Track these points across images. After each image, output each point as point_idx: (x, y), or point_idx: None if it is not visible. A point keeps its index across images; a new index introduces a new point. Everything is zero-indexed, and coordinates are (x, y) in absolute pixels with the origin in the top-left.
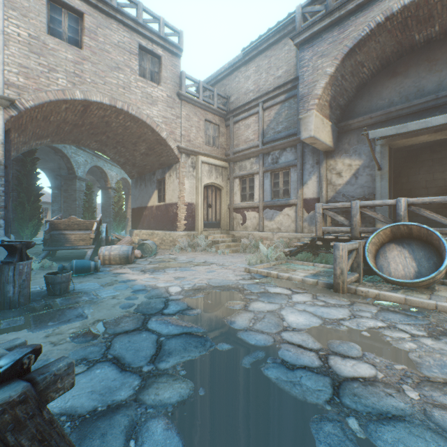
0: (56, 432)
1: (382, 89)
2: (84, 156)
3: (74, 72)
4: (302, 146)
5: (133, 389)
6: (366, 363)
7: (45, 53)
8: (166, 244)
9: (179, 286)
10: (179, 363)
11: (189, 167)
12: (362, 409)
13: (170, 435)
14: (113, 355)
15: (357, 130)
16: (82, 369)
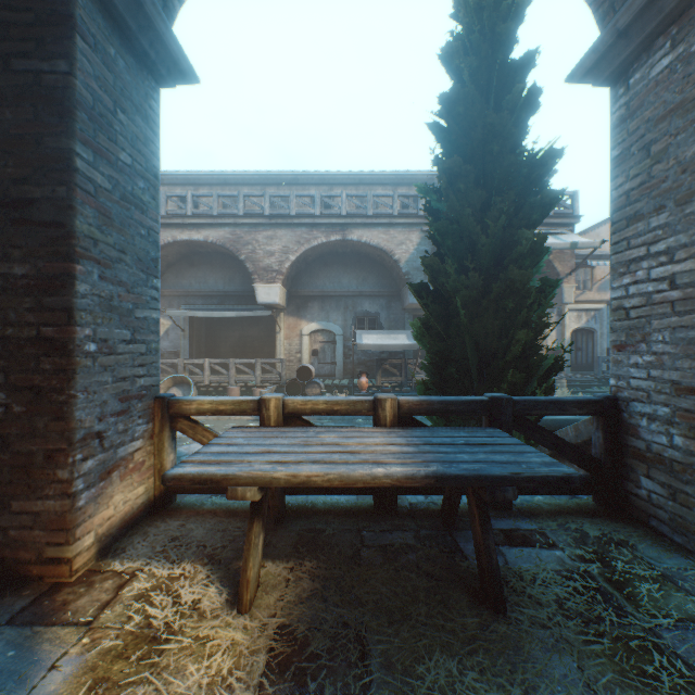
0: None
1: (186, 272)
2: None
3: None
4: None
5: None
6: None
7: None
8: None
9: None
10: None
11: None
12: None
13: None
14: None
15: (170, 298)
16: None
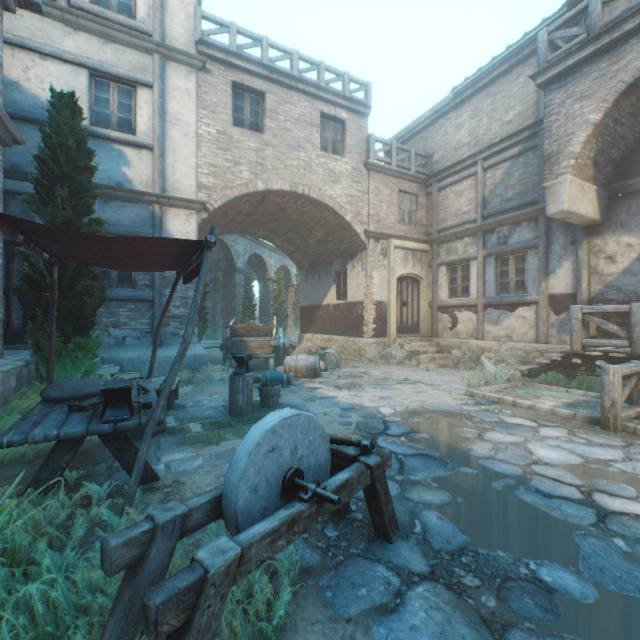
0: (388, 491)
1: None
2: (243, 243)
3: (256, 162)
4: (546, 219)
5: (397, 490)
6: (639, 503)
7: (230, 147)
8: (348, 354)
9: (389, 406)
10: (428, 477)
11: (378, 255)
12: (629, 535)
13: (444, 522)
14: None
15: None
16: None
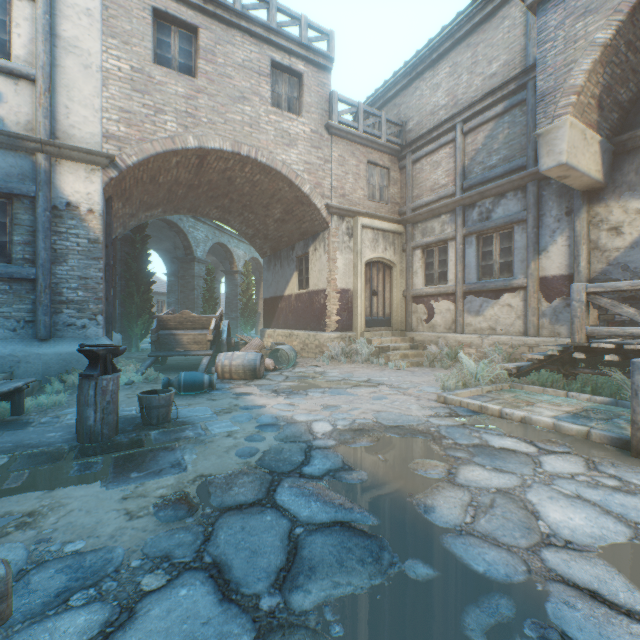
0: None
1: None
2: (204, 230)
3: (186, 112)
4: (536, 186)
5: None
6: None
7: (150, 90)
8: (310, 351)
9: (328, 421)
10: (330, 601)
11: (343, 235)
12: None
13: None
14: (213, 556)
15: None
16: (158, 583)
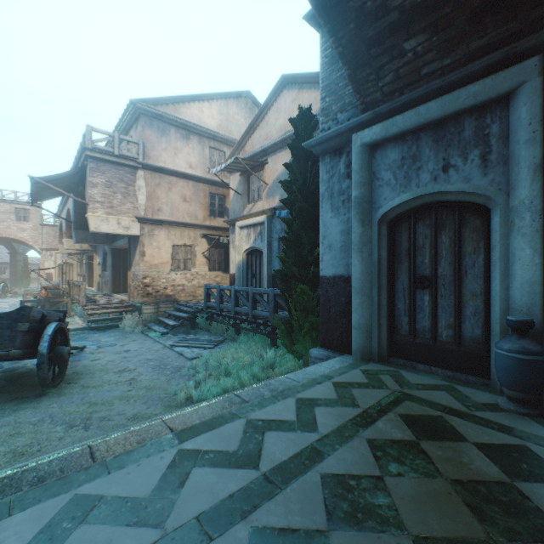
0: None
1: None
2: None
3: None
4: None
5: None
6: None
7: None
8: None
9: None
10: None
11: (49, 256)
12: None
13: None
14: None
15: None
16: None
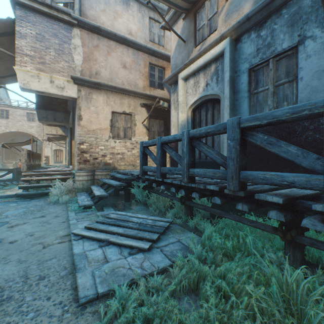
0: None
1: None
2: None
3: (7, 126)
4: None
5: None
6: None
7: None
8: None
9: None
10: None
11: (47, 144)
12: None
13: None
14: None
15: None
16: None
